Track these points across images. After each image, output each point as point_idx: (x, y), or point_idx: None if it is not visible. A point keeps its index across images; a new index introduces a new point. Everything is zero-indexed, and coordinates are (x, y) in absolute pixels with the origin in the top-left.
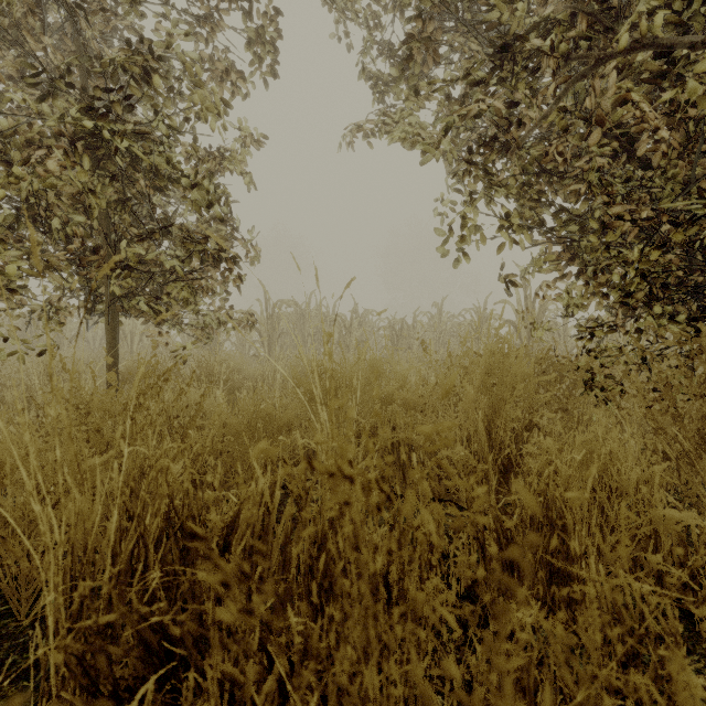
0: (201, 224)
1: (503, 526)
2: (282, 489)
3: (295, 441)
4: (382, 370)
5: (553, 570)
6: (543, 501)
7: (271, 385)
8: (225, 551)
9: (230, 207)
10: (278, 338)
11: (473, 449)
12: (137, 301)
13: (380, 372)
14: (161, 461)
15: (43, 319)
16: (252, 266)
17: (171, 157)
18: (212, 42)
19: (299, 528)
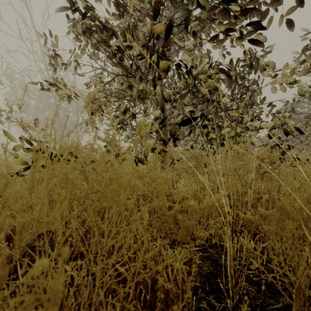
0: None
1: None
2: None
3: None
4: None
5: None
6: None
7: None
8: None
9: None
10: None
11: None
12: None
13: None
14: None
15: None
16: None
17: None
18: None
19: None
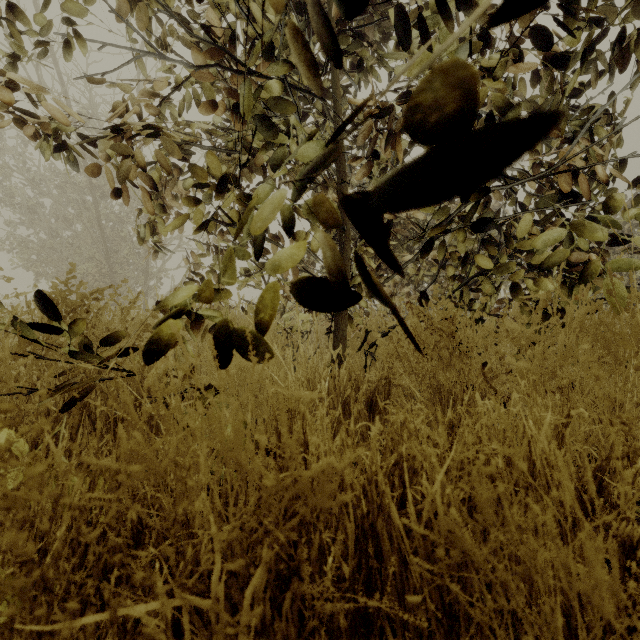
0: None
1: None
2: None
3: None
4: None
5: None
6: None
7: None
8: None
9: None
10: None
11: None
12: None
13: None
14: None
15: None
16: None
17: None
18: None
19: None
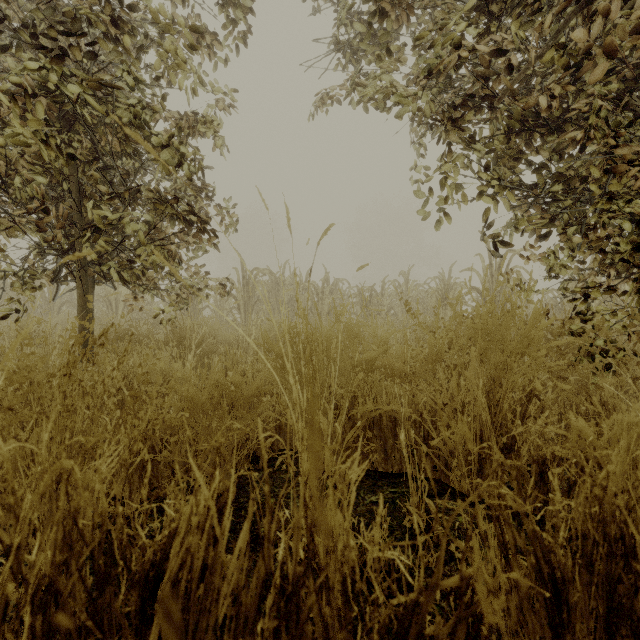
0: (177, 192)
1: (544, 547)
2: (252, 463)
3: (265, 412)
4: (359, 333)
5: (610, 606)
6: (598, 512)
7: (246, 349)
8: (159, 583)
9: (201, 169)
10: (254, 304)
11: (472, 426)
12: (107, 264)
13: (357, 336)
14: (60, 463)
15: (15, 283)
16: (226, 232)
17: (137, 110)
18: (184, 4)
19: (259, 568)
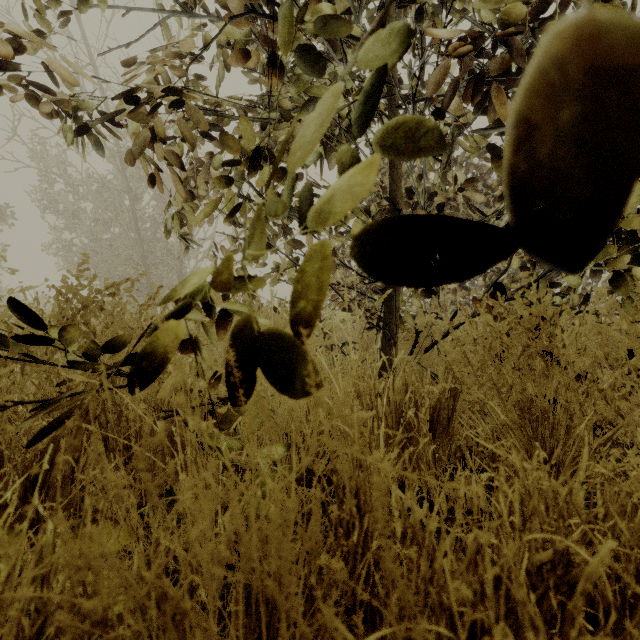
0: None
1: None
2: None
3: None
4: None
5: None
6: None
7: None
8: None
9: None
10: None
11: None
12: None
13: None
14: None
15: None
16: None
17: None
18: None
19: None
